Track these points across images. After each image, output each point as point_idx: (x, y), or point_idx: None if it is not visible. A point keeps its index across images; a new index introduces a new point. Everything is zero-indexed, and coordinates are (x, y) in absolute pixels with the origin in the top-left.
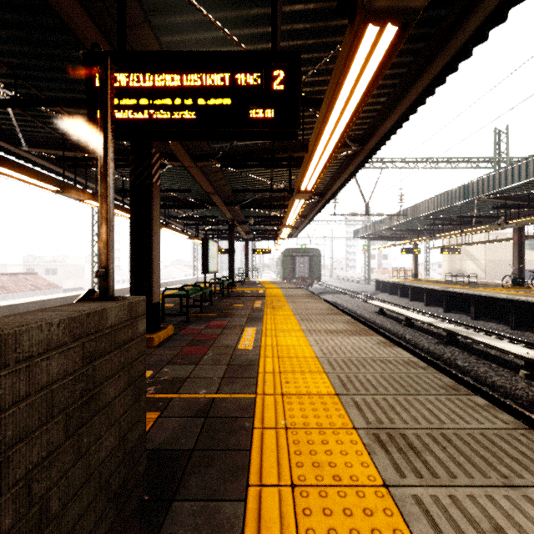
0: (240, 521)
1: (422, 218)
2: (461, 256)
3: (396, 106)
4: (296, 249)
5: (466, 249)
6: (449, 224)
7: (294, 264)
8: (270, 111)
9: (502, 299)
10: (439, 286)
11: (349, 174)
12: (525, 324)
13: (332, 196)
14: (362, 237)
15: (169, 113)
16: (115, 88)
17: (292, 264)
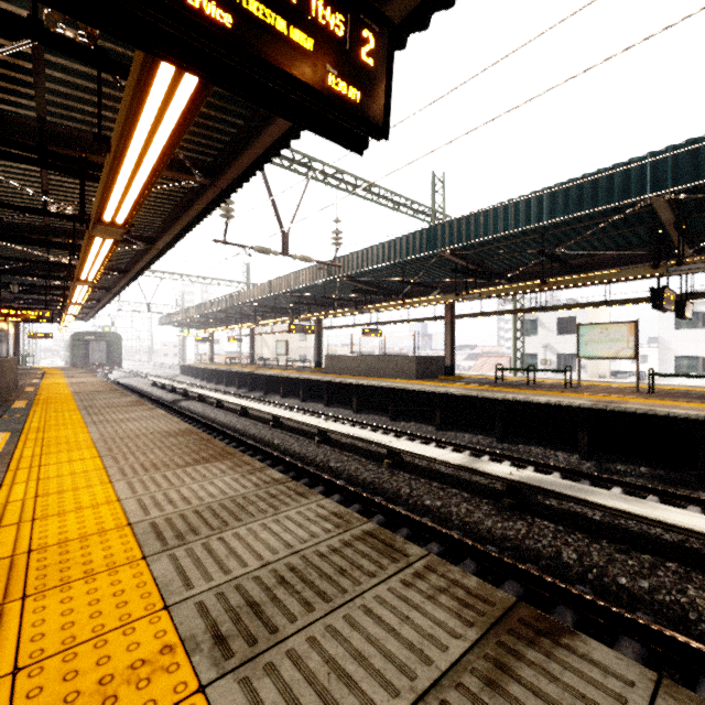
0: (39, 387)
1: (197, 317)
2: (261, 344)
3: (114, 288)
4: (91, 332)
5: (264, 337)
6: (217, 322)
7: (87, 350)
8: (45, 320)
9: (223, 370)
10: (208, 366)
11: (110, 298)
12: (232, 383)
13: (106, 303)
14: (167, 324)
15: (17, 319)
16: (1, 314)
17: (85, 350)
